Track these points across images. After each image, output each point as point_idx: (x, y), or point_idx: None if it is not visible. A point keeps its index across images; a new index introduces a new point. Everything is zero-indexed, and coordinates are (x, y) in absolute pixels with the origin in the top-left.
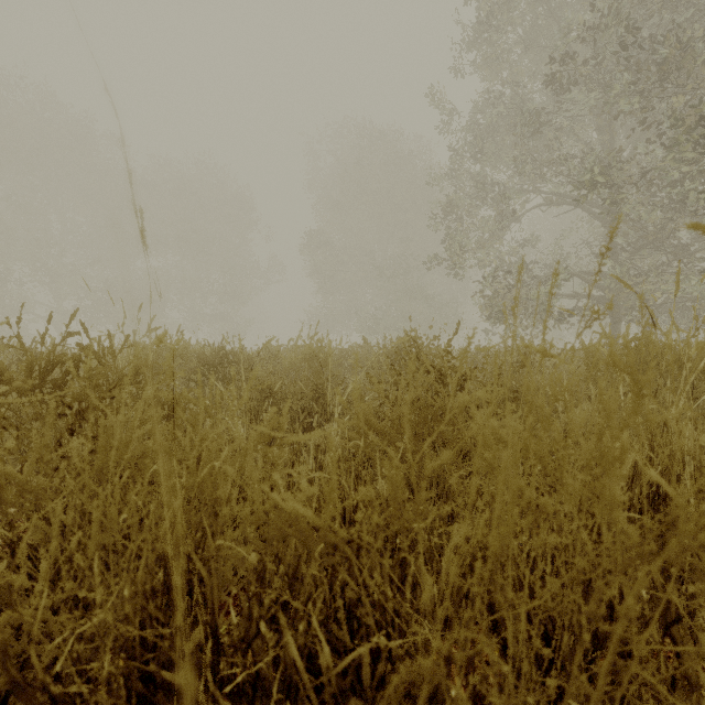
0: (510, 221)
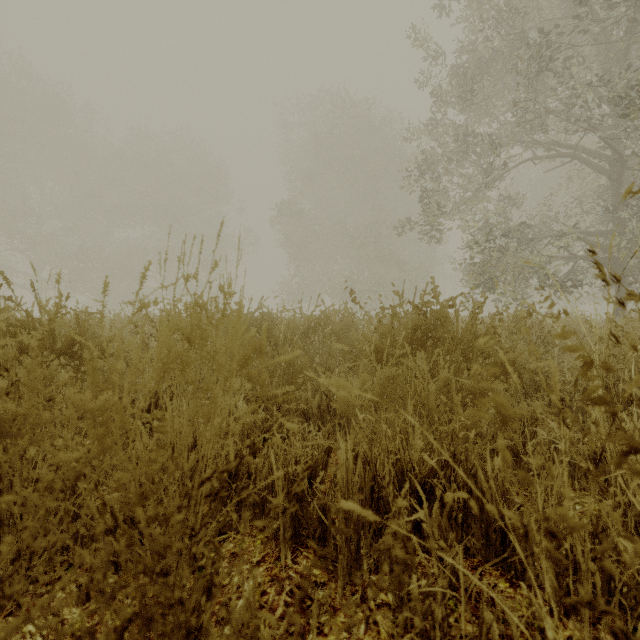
0: (499, 176)
